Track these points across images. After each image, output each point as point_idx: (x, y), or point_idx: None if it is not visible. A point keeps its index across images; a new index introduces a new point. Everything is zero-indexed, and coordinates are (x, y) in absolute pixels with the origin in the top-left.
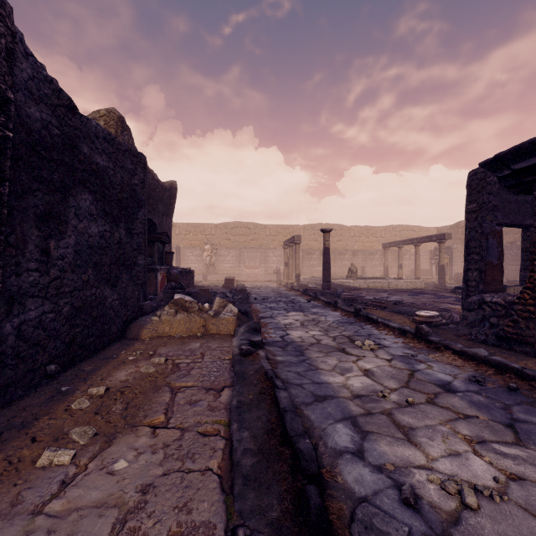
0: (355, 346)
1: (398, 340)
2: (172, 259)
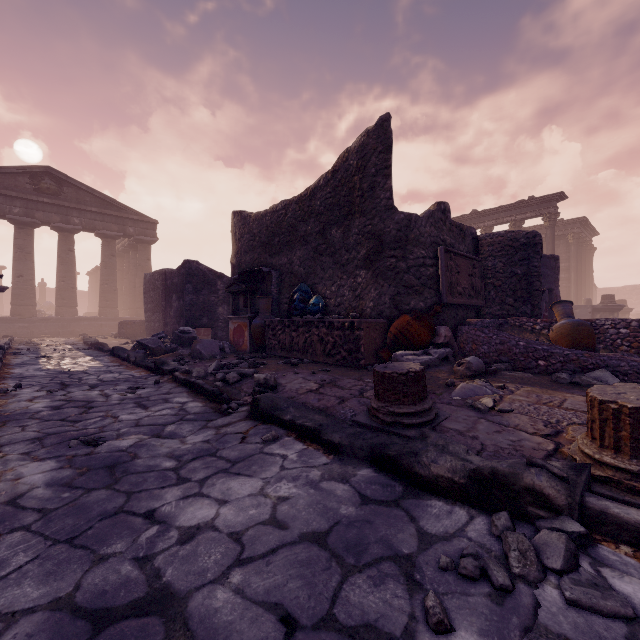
0: (54, 357)
1: (16, 359)
2: (260, 305)
